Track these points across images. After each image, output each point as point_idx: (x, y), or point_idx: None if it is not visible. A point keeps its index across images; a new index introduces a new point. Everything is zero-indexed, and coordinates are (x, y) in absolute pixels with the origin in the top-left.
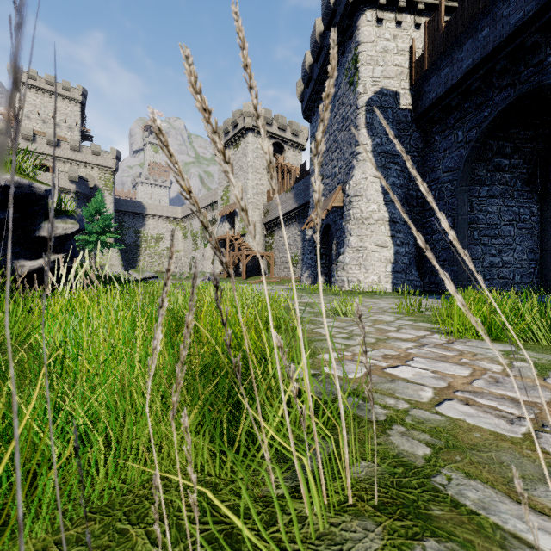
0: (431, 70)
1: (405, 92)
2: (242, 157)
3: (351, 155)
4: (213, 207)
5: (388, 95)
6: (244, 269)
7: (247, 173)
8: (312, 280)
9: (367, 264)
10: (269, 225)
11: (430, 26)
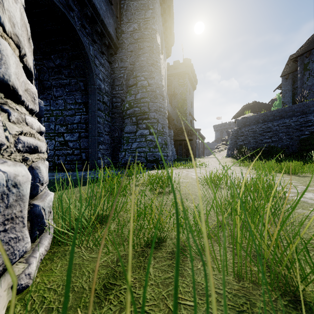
0: None
1: None
2: None
3: None
4: None
5: None
6: None
7: None
8: None
9: None
10: None
11: None
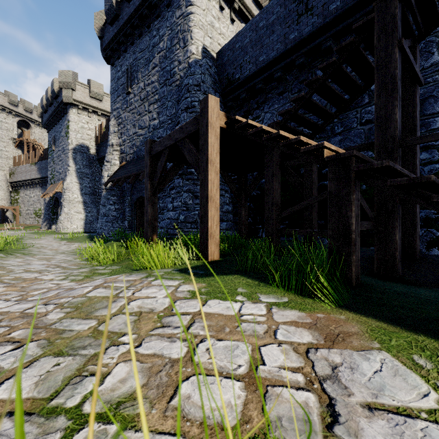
0: (102, 144)
1: (93, 147)
2: None
3: (66, 169)
4: None
5: (84, 147)
6: None
7: None
8: (48, 227)
9: (72, 221)
10: (15, 184)
11: (100, 127)
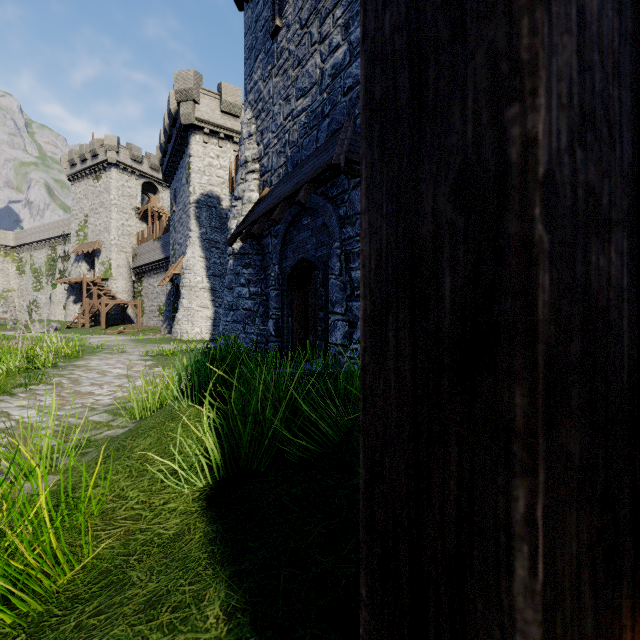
0: None
1: (227, 197)
2: (104, 192)
3: (187, 236)
4: (65, 240)
5: (213, 197)
6: (103, 318)
7: (110, 211)
8: (169, 330)
9: (193, 320)
10: (138, 270)
11: (236, 161)
